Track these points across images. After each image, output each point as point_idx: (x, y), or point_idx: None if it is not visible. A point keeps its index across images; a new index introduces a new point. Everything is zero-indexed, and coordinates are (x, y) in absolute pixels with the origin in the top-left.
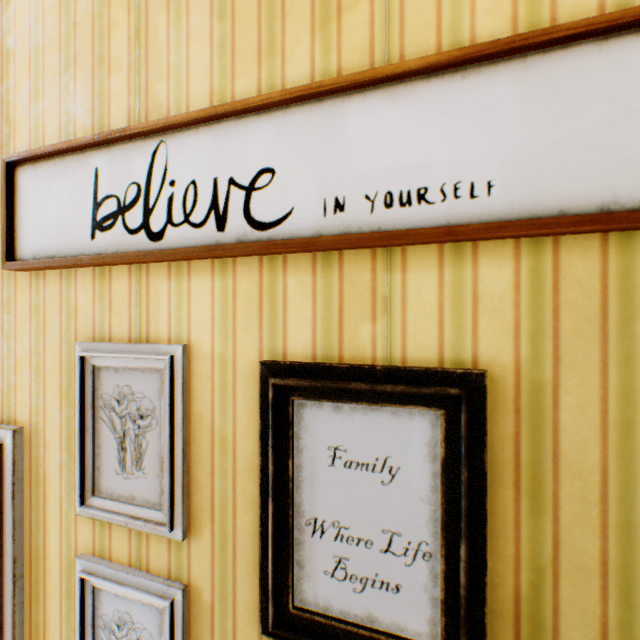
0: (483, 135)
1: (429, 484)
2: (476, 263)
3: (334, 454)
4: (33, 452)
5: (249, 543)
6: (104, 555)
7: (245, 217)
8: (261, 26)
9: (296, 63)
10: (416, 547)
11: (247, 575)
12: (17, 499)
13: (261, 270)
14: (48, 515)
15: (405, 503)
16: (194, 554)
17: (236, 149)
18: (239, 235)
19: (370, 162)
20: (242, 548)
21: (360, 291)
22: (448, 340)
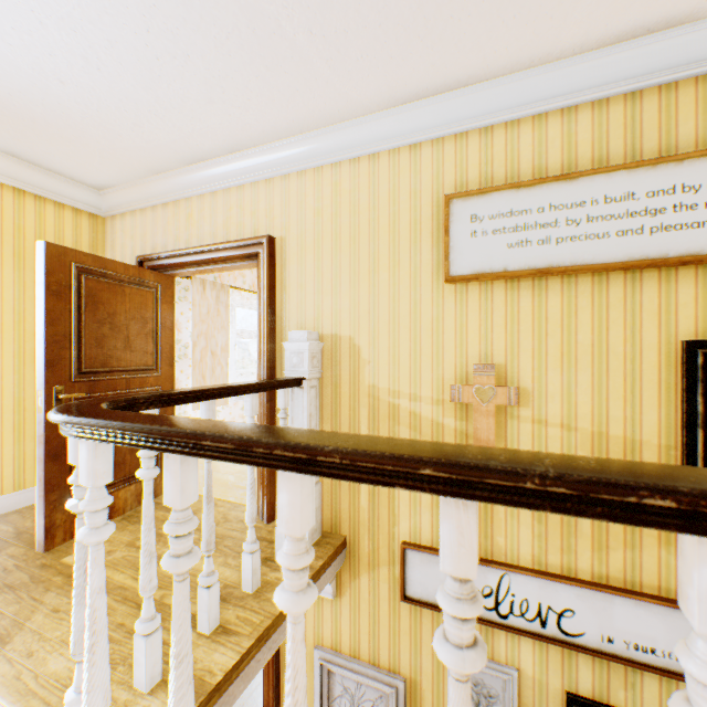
0: (682, 636)
1: None
2: (677, 682)
3: None
4: (412, 692)
5: None
6: None
7: (557, 625)
8: (562, 535)
9: (582, 560)
10: None
11: None
12: None
13: (562, 647)
14: None
15: None
16: None
17: (551, 593)
18: (553, 632)
19: (626, 626)
20: None
21: (618, 674)
22: None
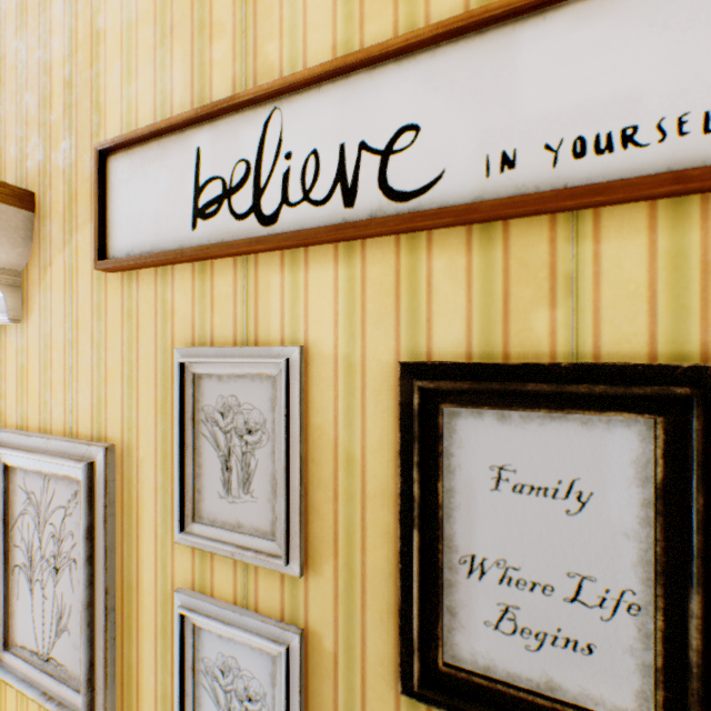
0: None
1: (636, 515)
2: (707, 222)
3: (498, 475)
4: (125, 472)
5: (382, 583)
6: (205, 590)
7: (380, 188)
8: None
9: None
10: (617, 597)
11: (379, 622)
12: (109, 524)
13: (398, 252)
14: (141, 543)
15: (600, 539)
16: (312, 593)
17: (368, 107)
18: (372, 210)
19: (551, 102)
20: (373, 589)
21: (533, 270)
22: (663, 327)
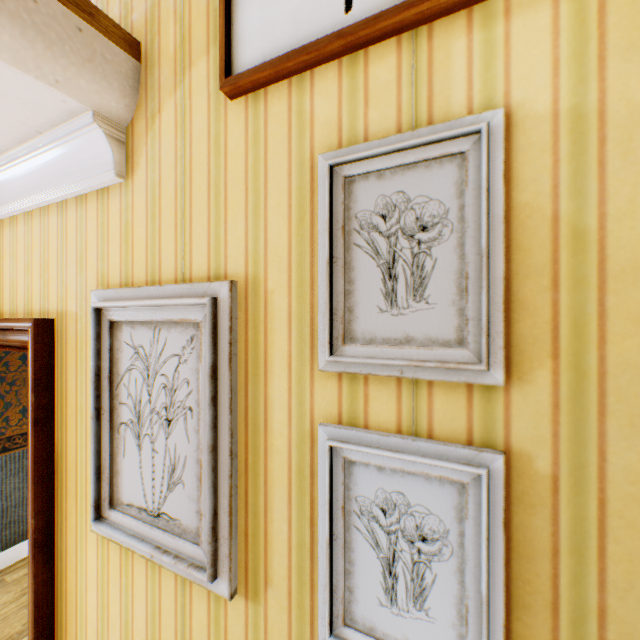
0: None
1: None
2: None
3: None
4: (249, 309)
5: (634, 381)
6: (355, 423)
7: None
8: None
9: None
10: None
11: (629, 430)
12: (232, 363)
13: None
14: (270, 382)
15: None
16: (516, 408)
17: None
18: None
19: None
20: (617, 390)
21: None
22: None
